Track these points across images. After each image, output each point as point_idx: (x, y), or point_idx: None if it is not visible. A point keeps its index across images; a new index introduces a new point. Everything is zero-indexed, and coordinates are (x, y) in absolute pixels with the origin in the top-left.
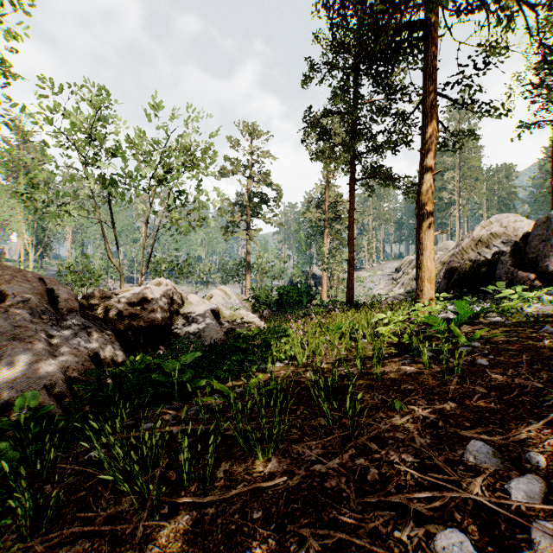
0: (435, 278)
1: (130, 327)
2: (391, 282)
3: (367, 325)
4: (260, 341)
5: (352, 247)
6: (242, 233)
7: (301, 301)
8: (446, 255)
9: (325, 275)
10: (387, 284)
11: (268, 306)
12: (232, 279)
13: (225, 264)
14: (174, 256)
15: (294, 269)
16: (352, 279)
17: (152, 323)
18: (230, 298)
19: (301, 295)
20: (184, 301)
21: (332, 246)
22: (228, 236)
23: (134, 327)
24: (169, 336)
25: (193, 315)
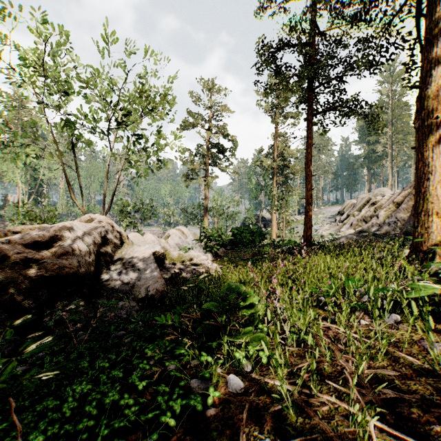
0: (391, 218)
1: (24, 278)
2: (336, 224)
3: (374, 281)
4: (201, 312)
5: (310, 184)
6: (200, 180)
7: (253, 241)
8: (399, 195)
9: (274, 217)
10: (332, 225)
11: (221, 246)
12: (192, 221)
13: (186, 208)
14: (139, 200)
15: (246, 212)
16: (310, 218)
17: (62, 271)
18: (186, 237)
19: (253, 234)
20: (124, 241)
21: (279, 193)
22: (188, 183)
23: (29, 278)
24: (95, 285)
25: (131, 258)
